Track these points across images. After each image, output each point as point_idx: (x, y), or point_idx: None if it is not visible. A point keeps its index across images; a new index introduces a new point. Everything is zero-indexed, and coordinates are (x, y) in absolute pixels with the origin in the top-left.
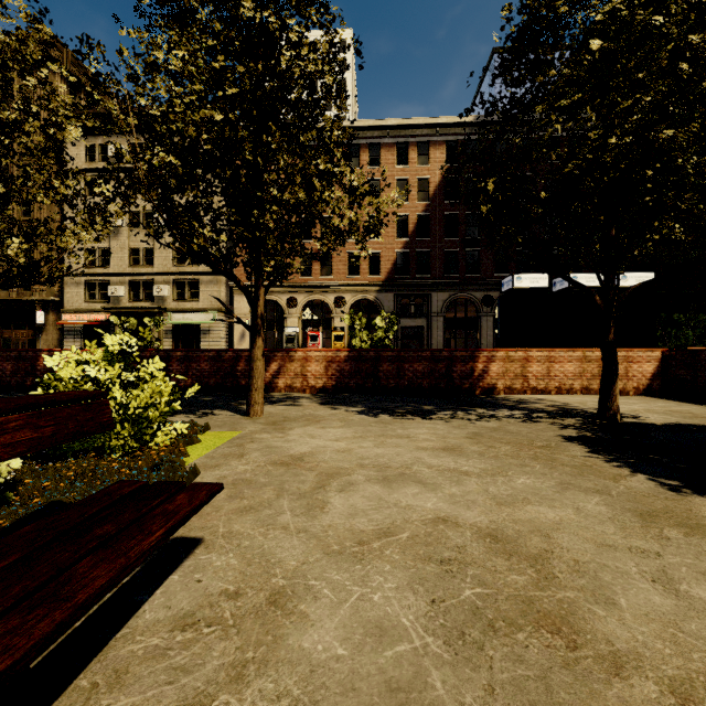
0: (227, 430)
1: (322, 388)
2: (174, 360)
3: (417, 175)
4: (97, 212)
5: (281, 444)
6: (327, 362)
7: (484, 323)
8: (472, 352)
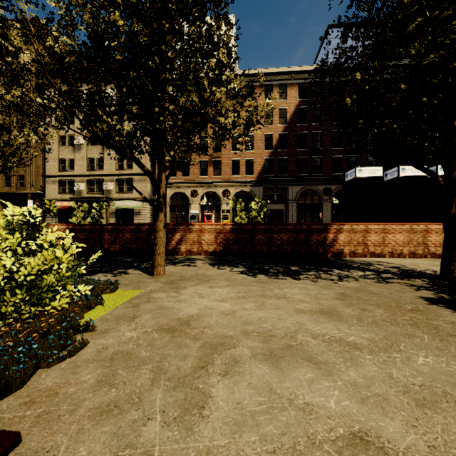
0: (131, 289)
1: (213, 252)
2: (106, 231)
3: (278, 107)
4: (41, 118)
5: (173, 304)
6: (216, 233)
7: (325, 207)
8: (325, 225)
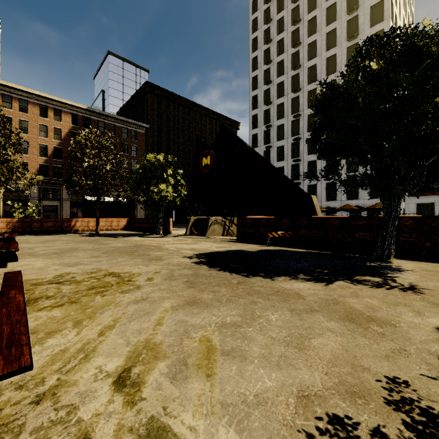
0: None
1: (5, 232)
2: None
3: (54, 125)
4: None
5: None
6: (7, 223)
7: None
8: (70, 219)
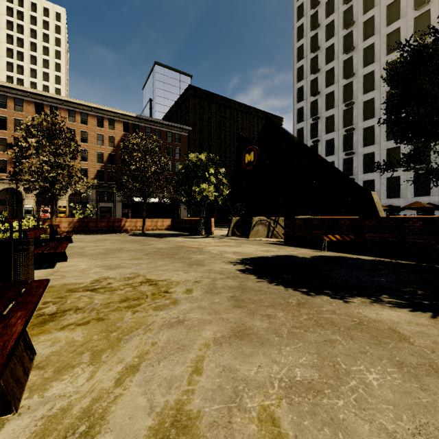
0: None
1: (67, 231)
2: None
3: (108, 134)
4: None
5: None
6: (69, 223)
7: None
8: (120, 219)
